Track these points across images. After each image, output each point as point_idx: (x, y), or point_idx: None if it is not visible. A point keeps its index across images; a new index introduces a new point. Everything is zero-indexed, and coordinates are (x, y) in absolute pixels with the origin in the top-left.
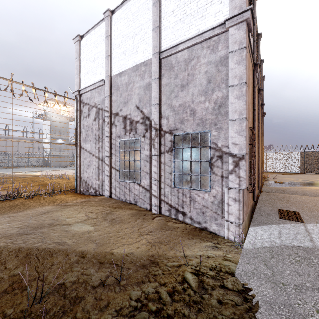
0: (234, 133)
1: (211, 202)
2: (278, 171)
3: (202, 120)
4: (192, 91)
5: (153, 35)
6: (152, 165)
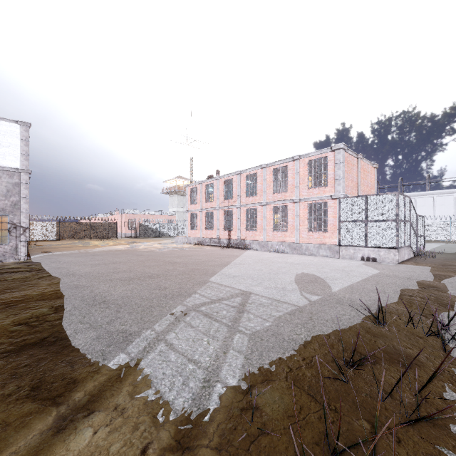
0: (23, 218)
1: (10, 249)
2: (38, 239)
3: (4, 209)
4: None
5: None
6: None
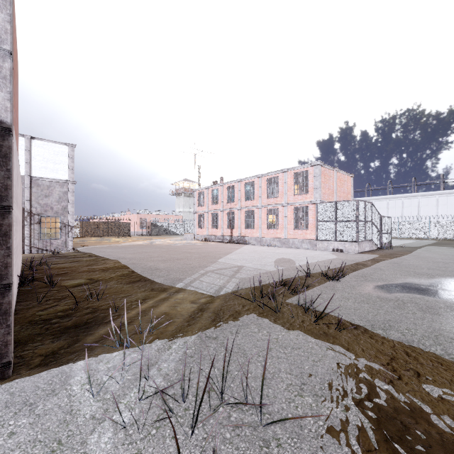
0: (71, 218)
1: (61, 243)
2: None
3: (57, 212)
4: (52, 199)
5: (26, 166)
6: (26, 230)
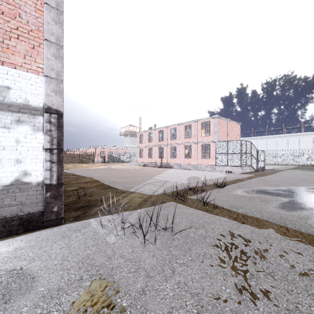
0: None
1: None
2: None
3: None
4: None
5: None
6: None
